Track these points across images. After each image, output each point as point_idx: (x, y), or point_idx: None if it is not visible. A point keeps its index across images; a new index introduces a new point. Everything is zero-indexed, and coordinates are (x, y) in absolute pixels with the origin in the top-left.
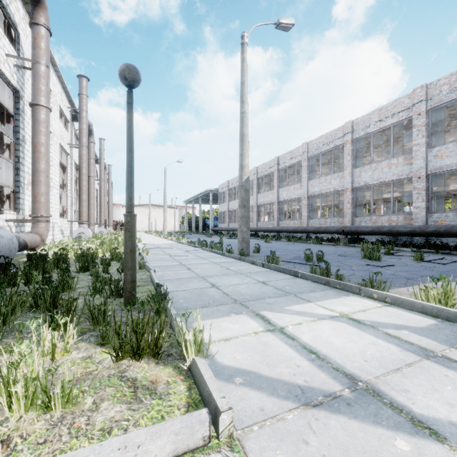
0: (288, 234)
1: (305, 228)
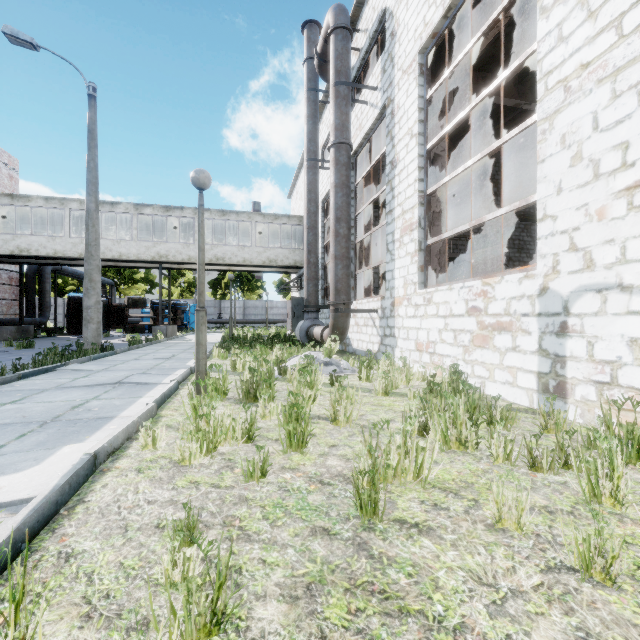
0: None
1: None
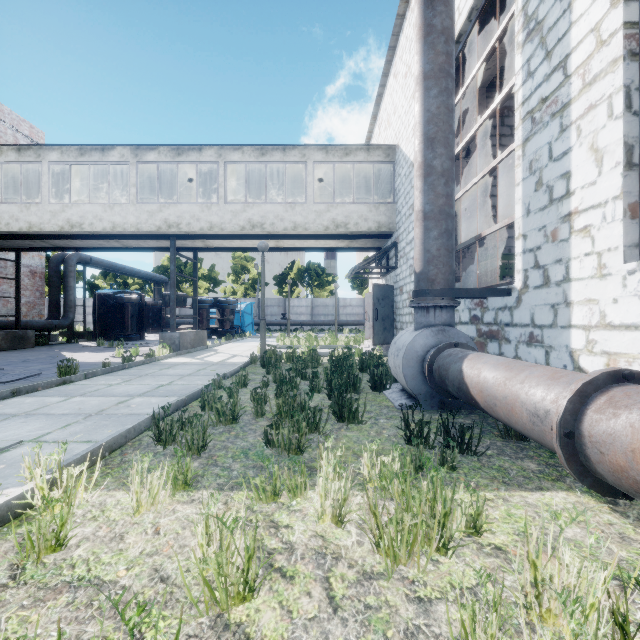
0: None
1: None
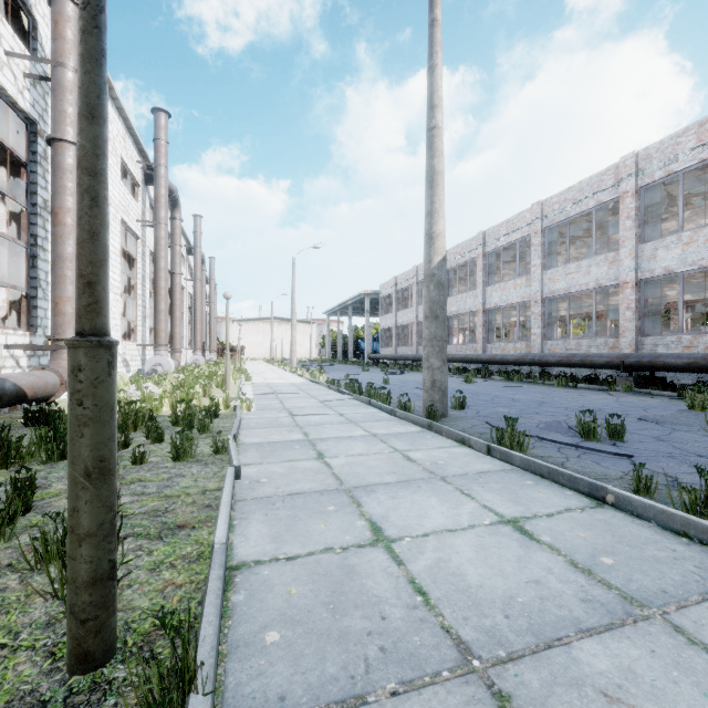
0: (502, 367)
1: (541, 358)
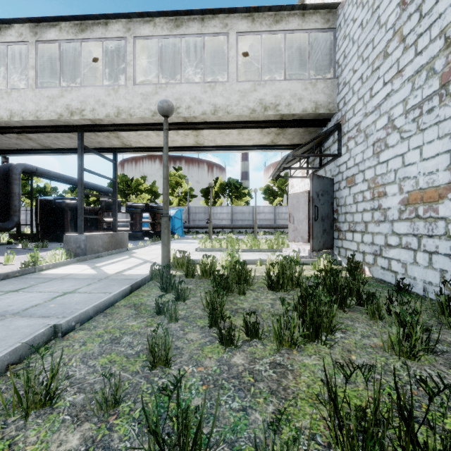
0: None
1: None
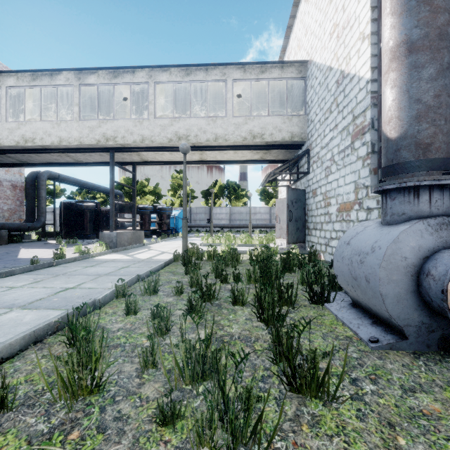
0: None
1: None
